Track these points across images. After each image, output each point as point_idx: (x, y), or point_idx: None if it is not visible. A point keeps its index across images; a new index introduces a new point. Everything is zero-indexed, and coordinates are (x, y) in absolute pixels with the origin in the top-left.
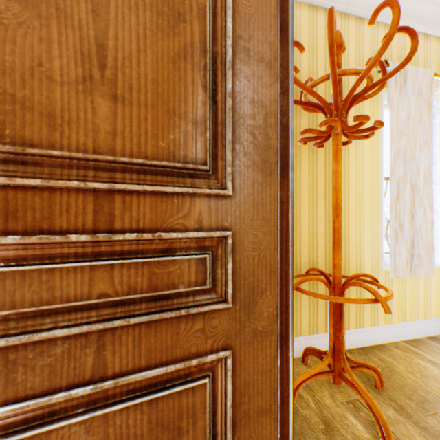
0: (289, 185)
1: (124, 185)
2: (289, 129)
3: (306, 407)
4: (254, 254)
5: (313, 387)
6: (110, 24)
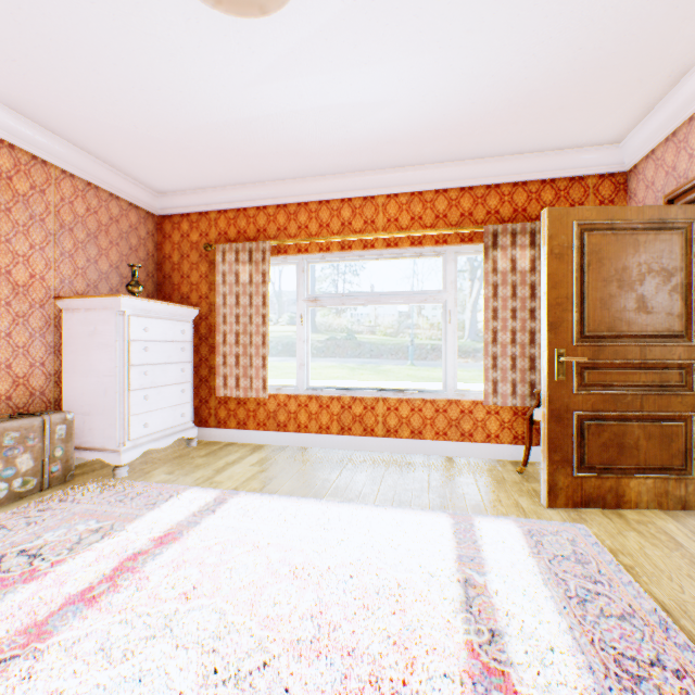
0: None
1: (649, 343)
2: None
3: None
4: None
5: None
6: (644, 287)
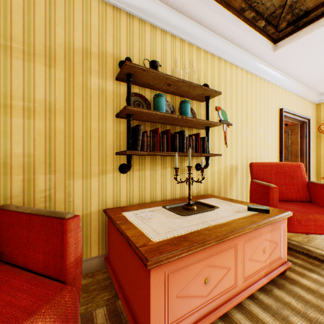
0: (304, 158)
1: None
2: (304, 150)
3: None
4: None
5: None
6: None
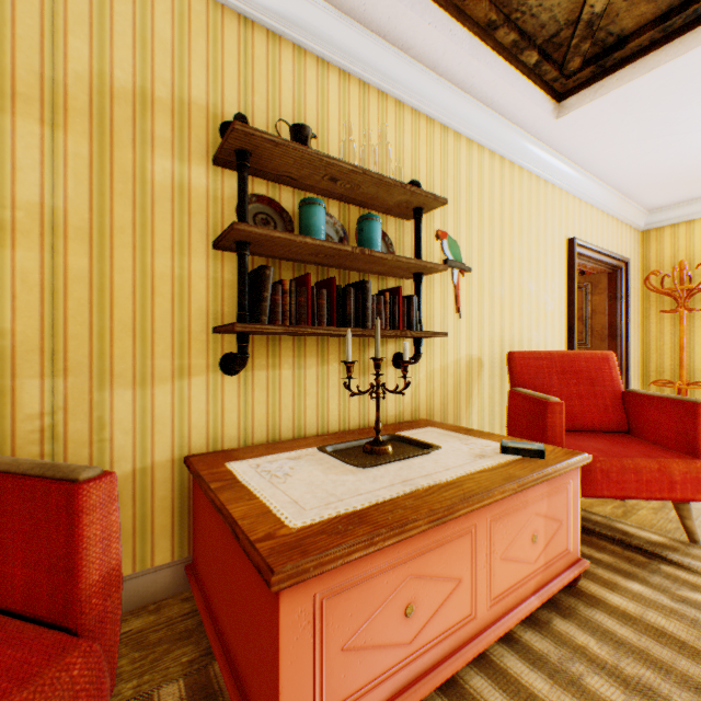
0: (617, 342)
1: None
2: (617, 326)
3: None
4: None
5: None
6: None
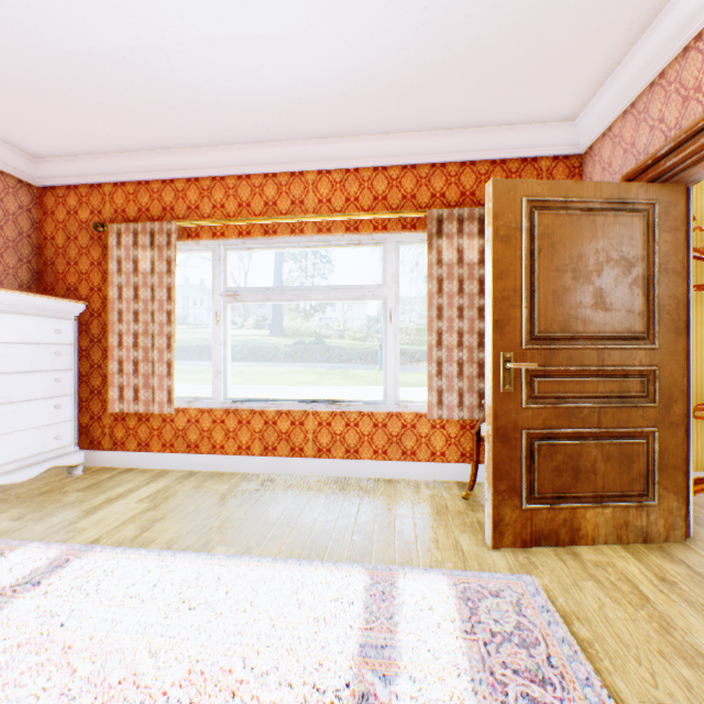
0: (689, 338)
1: (608, 346)
2: (689, 303)
3: (698, 512)
4: (669, 380)
5: (703, 506)
6: (602, 278)
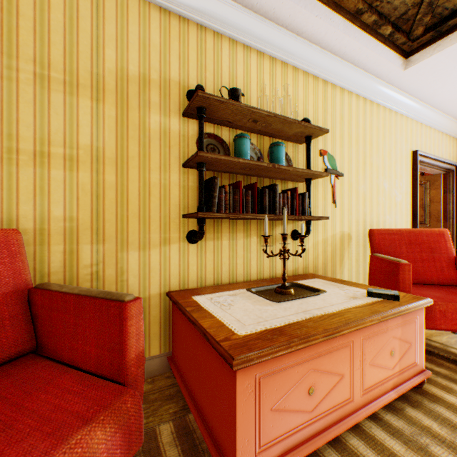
0: (449, 223)
1: None
2: (449, 211)
3: None
4: None
5: None
6: None
